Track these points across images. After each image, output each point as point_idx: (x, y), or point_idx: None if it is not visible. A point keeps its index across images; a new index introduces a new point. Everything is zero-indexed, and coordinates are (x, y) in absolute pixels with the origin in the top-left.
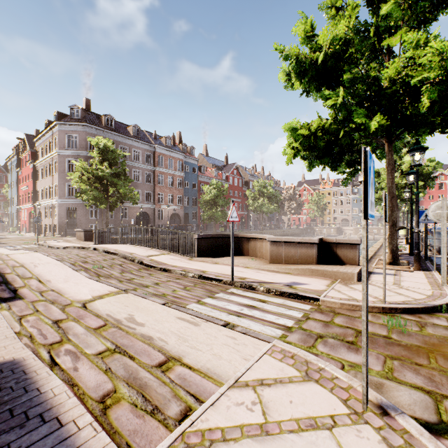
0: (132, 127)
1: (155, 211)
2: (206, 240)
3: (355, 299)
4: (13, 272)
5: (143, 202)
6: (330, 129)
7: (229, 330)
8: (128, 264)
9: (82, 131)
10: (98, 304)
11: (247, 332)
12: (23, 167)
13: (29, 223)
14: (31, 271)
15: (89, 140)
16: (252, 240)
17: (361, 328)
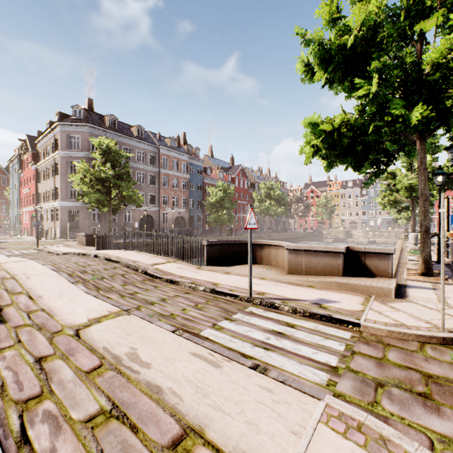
0: (136, 128)
1: (160, 214)
2: (215, 247)
3: (404, 324)
4: (1, 286)
5: (147, 205)
6: (356, 125)
7: (260, 376)
8: (131, 274)
9: (84, 132)
10: (94, 330)
11: (286, 381)
12: (25, 169)
13: (31, 226)
14: (21, 284)
15: (91, 140)
16: (266, 247)
17: (427, 370)
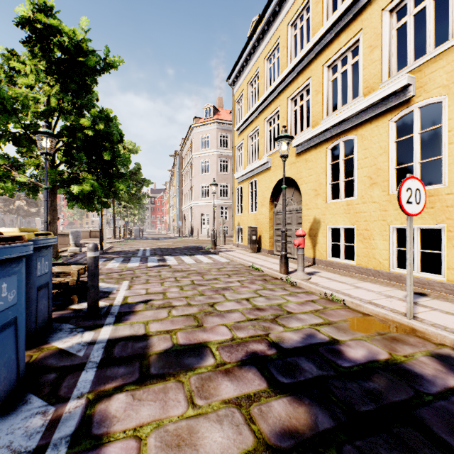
0: None
1: None
2: None
3: None
4: None
5: None
6: None
7: None
8: None
9: None
10: None
11: None
12: None
13: None
14: None
15: None
16: None
17: None
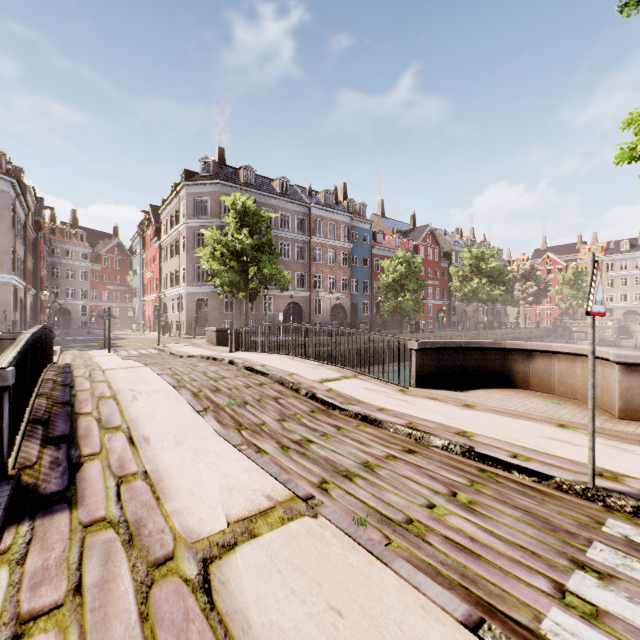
0: (279, 181)
1: (310, 302)
2: (431, 353)
3: None
4: (94, 412)
5: (294, 289)
6: None
7: None
8: (289, 397)
9: (214, 192)
10: (243, 572)
11: None
12: (148, 248)
13: (154, 319)
14: (123, 410)
15: (223, 199)
16: (538, 356)
17: None
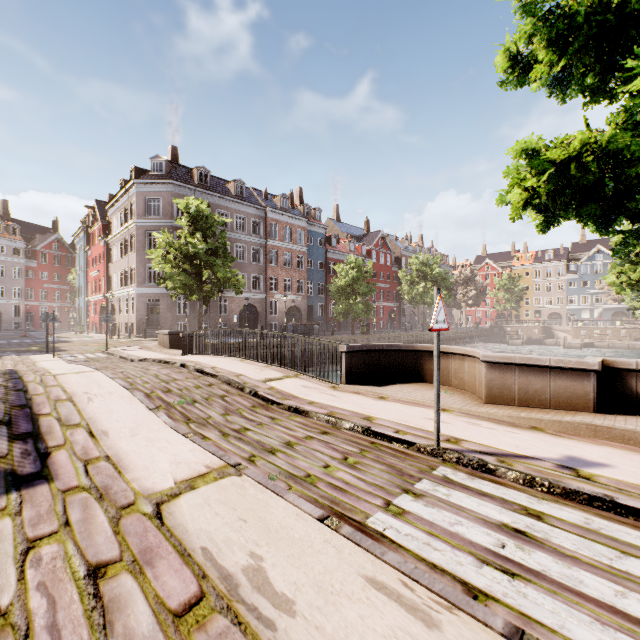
0: (234, 184)
1: (266, 303)
2: (359, 355)
3: None
4: (53, 412)
5: (249, 291)
6: (613, 147)
7: None
8: (234, 395)
9: (166, 192)
10: (185, 507)
11: None
12: (93, 245)
13: (100, 321)
14: (80, 410)
15: (175, 202)
16: (441, 356)
17: None
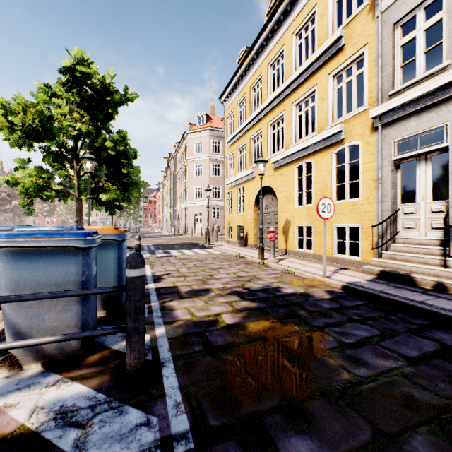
0: None
1: None
2: None
3: None
4: None
5: None
6: None
7: None
8: None
9: None
10: None
11: None
12: None
13: None
14: None
15: None
16: None
17: None
